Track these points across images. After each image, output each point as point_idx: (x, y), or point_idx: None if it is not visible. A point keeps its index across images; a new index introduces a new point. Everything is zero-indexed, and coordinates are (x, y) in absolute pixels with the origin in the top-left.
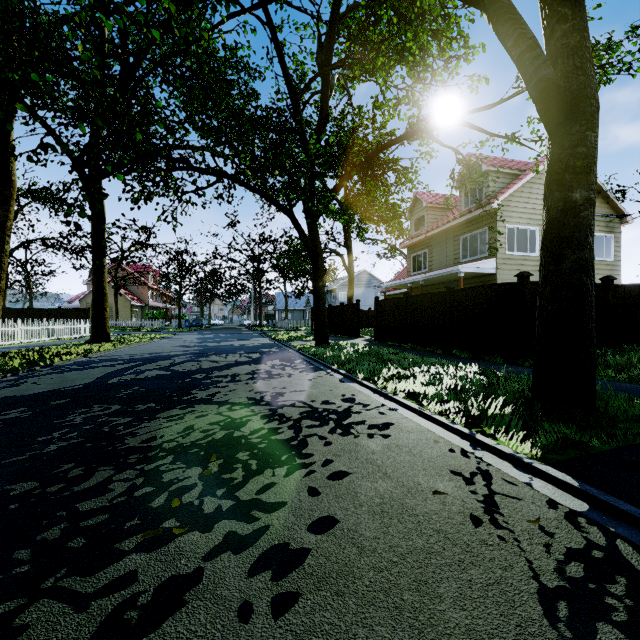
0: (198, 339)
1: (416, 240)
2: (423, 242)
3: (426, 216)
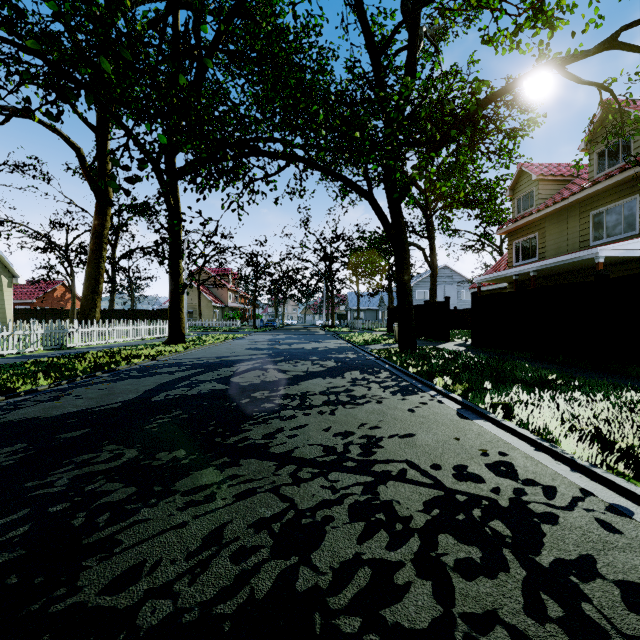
0: (270, 340)
1: (521, 222)
2: (531, 224)
3: (535, 192)
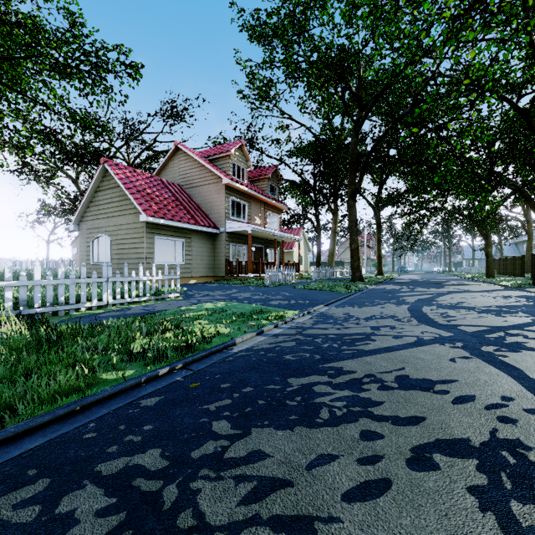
0: (417, 276)
1: None
2: None
3: None
